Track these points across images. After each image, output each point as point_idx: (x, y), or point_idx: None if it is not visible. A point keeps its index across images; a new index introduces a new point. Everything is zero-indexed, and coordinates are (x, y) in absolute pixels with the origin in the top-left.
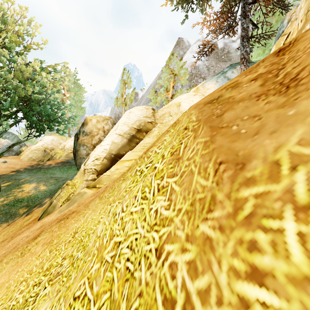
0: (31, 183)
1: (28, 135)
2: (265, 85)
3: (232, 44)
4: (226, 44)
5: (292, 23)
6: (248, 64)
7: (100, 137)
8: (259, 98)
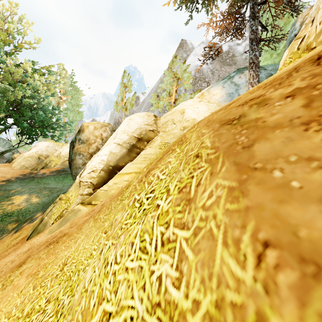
0: (22, 194)
1: (19, 143)
2: (312, 107)
3: (237, 47)
4: (231, 47)
5: (307, 25)
6: (257, 69)
7: (97, 145)
8: (308, 126)
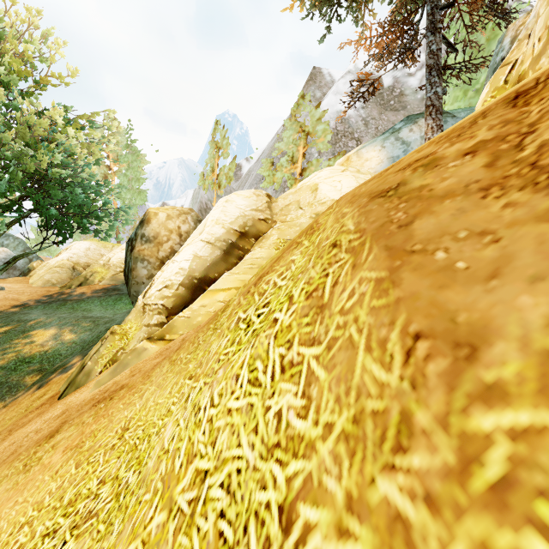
0: (48, 328)
1: (42, 242)
2: (496, 167)
3: (408, 79)
4: (398, 80)
5: (521, 42)
6: (439, 117)
7: (172, 245)
8: (487, 192)
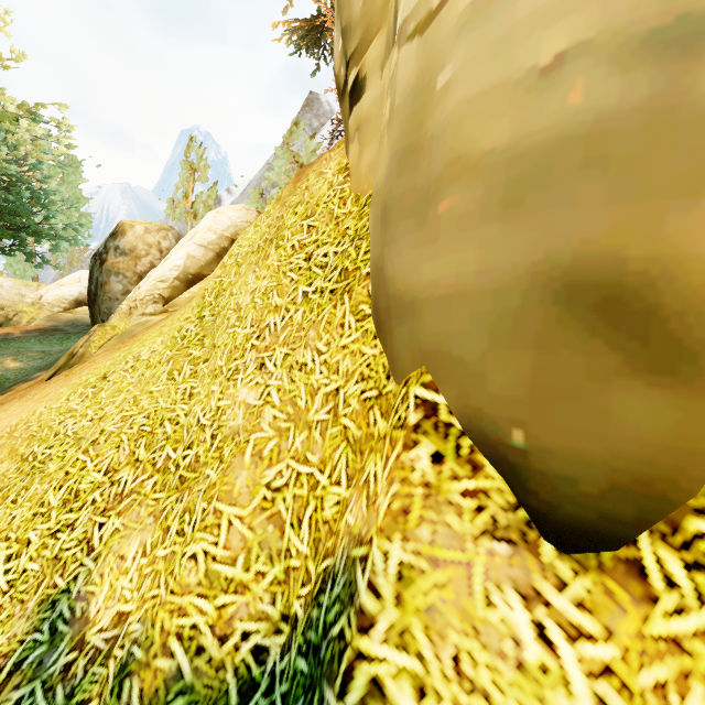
0: None
1: None
2: None
3: None
4: None
5: None
6: None
7: (152, 260)
8: None
